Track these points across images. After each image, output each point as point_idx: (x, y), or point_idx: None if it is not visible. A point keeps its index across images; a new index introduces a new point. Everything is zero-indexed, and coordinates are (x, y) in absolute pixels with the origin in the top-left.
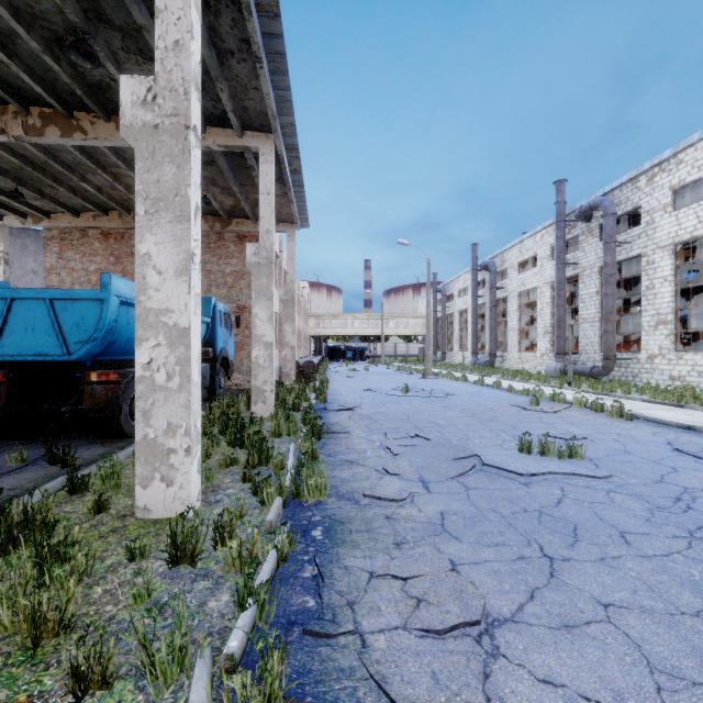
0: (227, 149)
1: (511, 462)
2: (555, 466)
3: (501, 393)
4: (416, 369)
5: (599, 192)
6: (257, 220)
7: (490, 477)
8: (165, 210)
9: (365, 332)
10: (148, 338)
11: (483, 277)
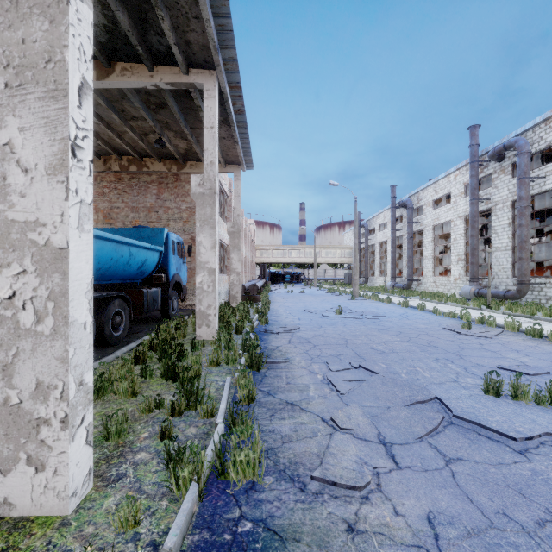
0: (174, 87)
1: (486, 413)
2: (543, 419)
3: (427, 315)
4: (344, 291)
5: (511, 134)
6: None
7: (468, 437)
8: (33, 82)
9: (300, 260)
10: (10, 263)
11: (401, 213)
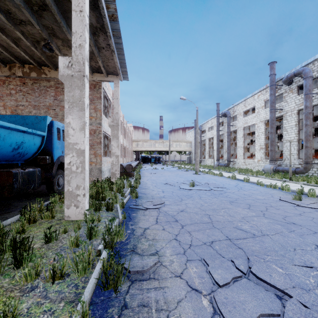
0: None
1: None
2: None
3: (254, 186)
4: (189, 168)
5: (298, 67)
6: (94, 73)
7: None
8: None
9: (160, 149)
10: None
11: (222, 120)
